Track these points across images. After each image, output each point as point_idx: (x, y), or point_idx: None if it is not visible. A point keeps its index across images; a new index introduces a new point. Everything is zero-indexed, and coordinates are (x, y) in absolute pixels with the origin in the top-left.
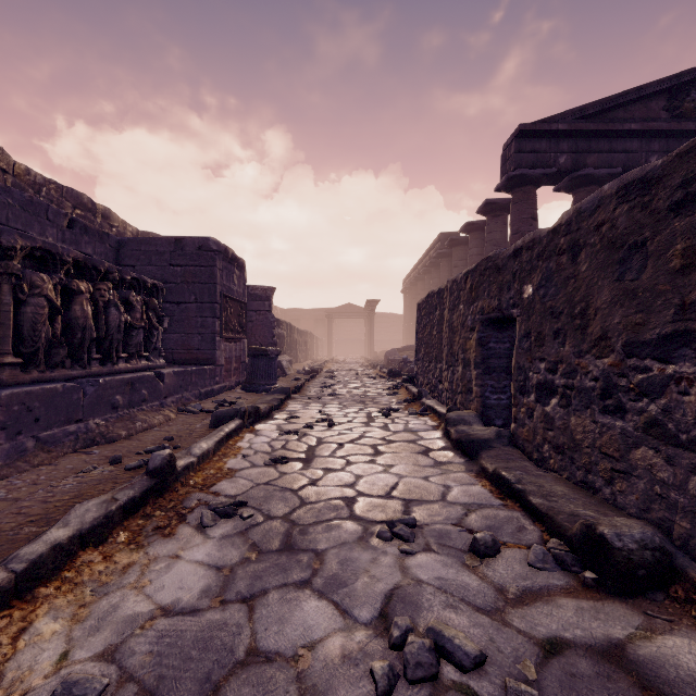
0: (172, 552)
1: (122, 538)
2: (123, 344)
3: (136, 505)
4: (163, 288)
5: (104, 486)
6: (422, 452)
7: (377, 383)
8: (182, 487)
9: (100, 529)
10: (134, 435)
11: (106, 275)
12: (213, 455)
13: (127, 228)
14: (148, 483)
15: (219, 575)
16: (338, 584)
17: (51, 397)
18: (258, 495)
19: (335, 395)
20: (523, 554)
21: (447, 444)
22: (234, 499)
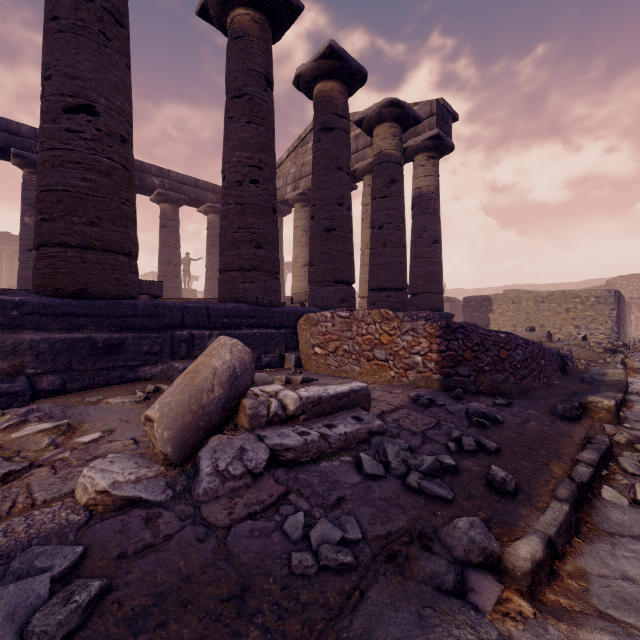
0: None
1: None
2: None
3: None
4: None
5: None
6: None
7: None
8: None
9: None
10: None
11: None
12: None
13: None
14: None
15: None
16: None
17: None
18: None
19: None
20: None
21: None
22: None
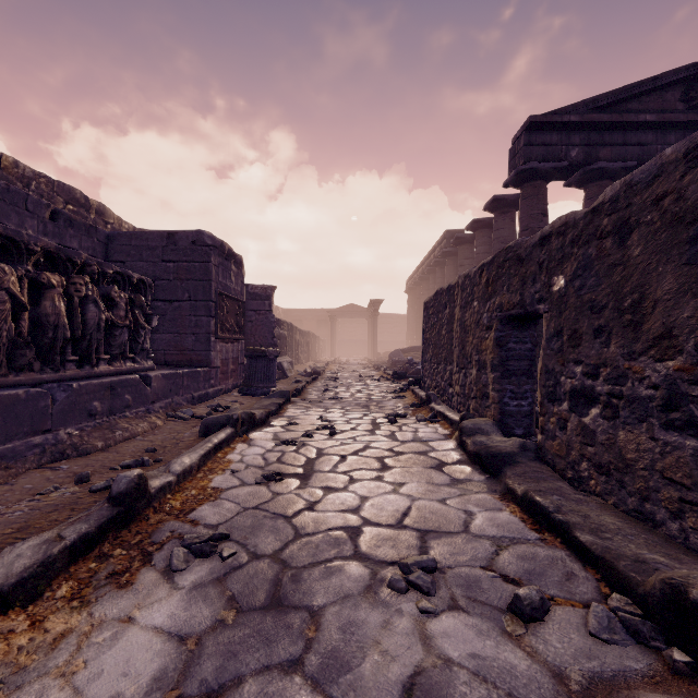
0: (124, 613)
1: (63, 591)
2: (105, 344)
3: (90, 542)
4: (152, 284)
5: (59, 515)
6: (435, 467)
7: (382, 385)
8: (154, 514)
9: (33, 581)
10: (112, 446)
11: (83, 268)
12: (198, 470)
13: (123, 225)
14: (108, 513)
15: (180, 651)
16: (339, 667)
17: (11, 405)
18: (244, 524)
19: (337, 398)
20: (579, 615)
21: (463, 456)
22: (215, 530)
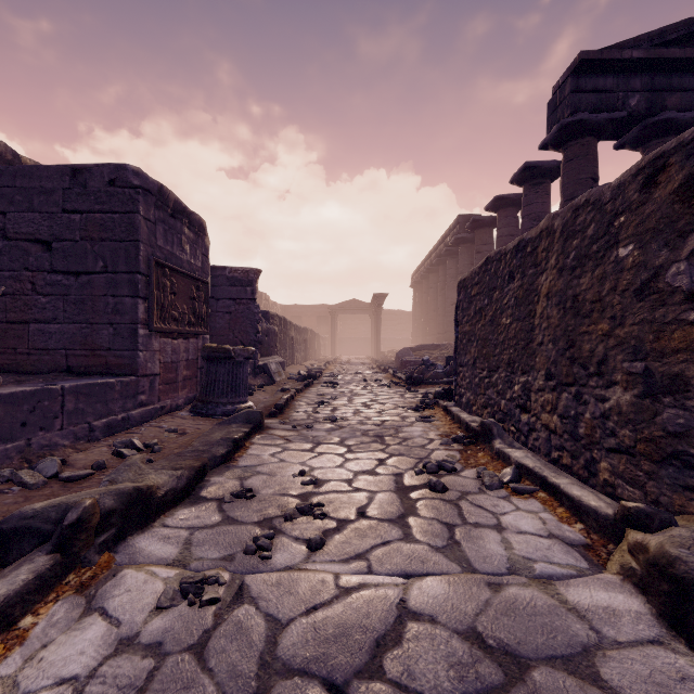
0: None
1: None
2: None
3: None
4: None
5: None
6: None
7: (394, 395)
8: None
9: None
10: None
11: None
12: None
13: None
14: None
15: None
16: None
17: None
18: None
19: (335, 420)
20: None
21: None
22: None
